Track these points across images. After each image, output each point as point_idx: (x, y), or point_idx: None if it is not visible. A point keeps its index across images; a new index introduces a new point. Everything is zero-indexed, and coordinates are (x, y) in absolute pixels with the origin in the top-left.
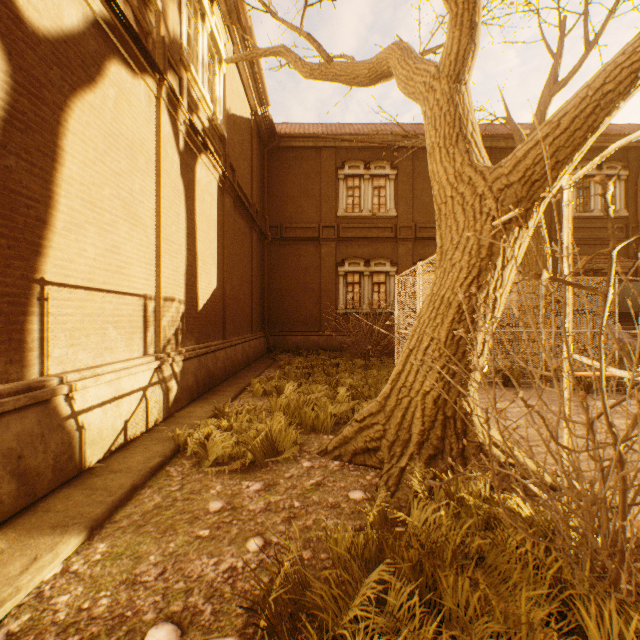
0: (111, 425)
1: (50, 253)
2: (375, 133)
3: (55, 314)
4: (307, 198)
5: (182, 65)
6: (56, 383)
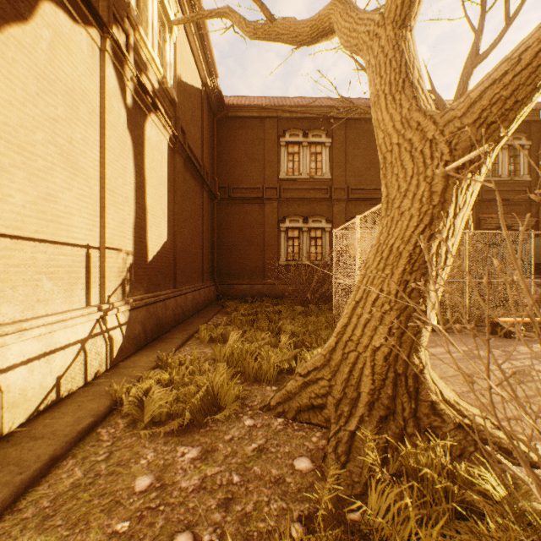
0: (39, 383)
1: None
2: (312, 105)
3: None
4: (252, 162)
5: (130, 24)
6: None
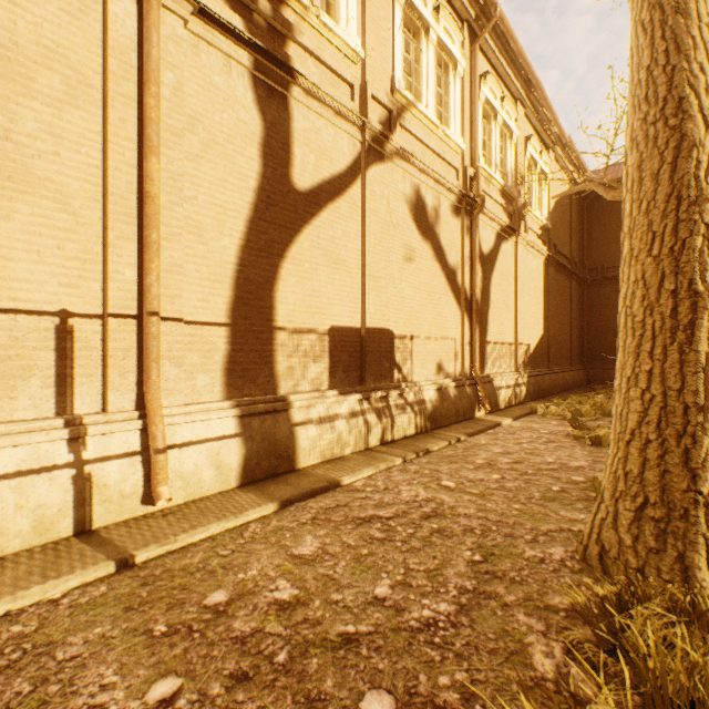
0: (505, 397)
1: (488, 331)
2: None
3: (489, 353)
4: None
5: (525, 211)
6: (491, 377)
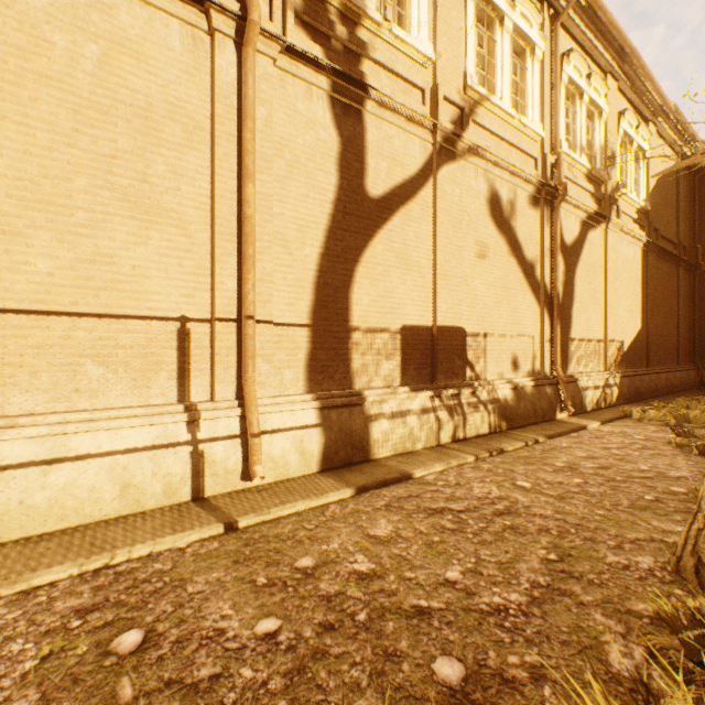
0: (592, 398)
1: (571, 327)
2: None
3: (572, 350)
4: None
5: (617, 194)
6: (576, 376)
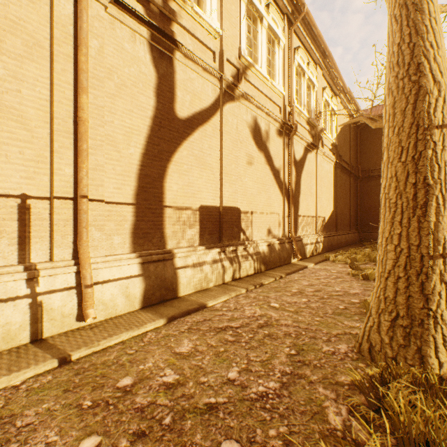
0: (310, 250)
1: (299, 209)
2: None
3: (299, 222)
4: None
5: (322, 134)
6: (301, 237)
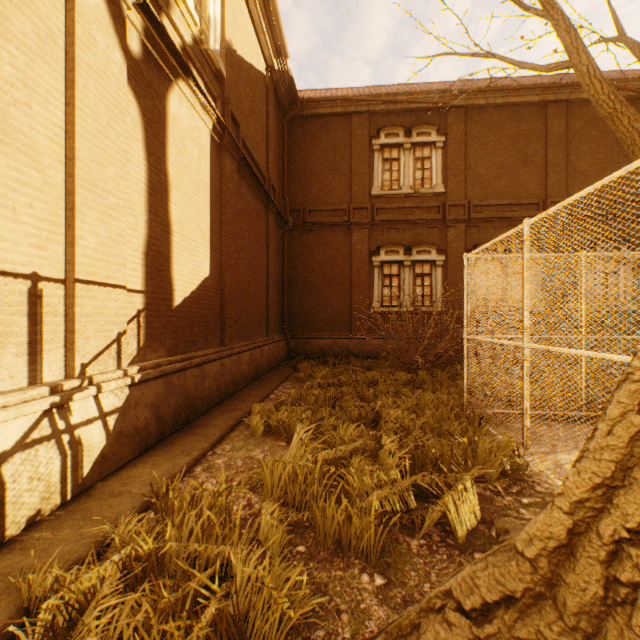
0: None
1: None
2: (418, 91)
3: None
4: (335, 175)
5: None
6: None
